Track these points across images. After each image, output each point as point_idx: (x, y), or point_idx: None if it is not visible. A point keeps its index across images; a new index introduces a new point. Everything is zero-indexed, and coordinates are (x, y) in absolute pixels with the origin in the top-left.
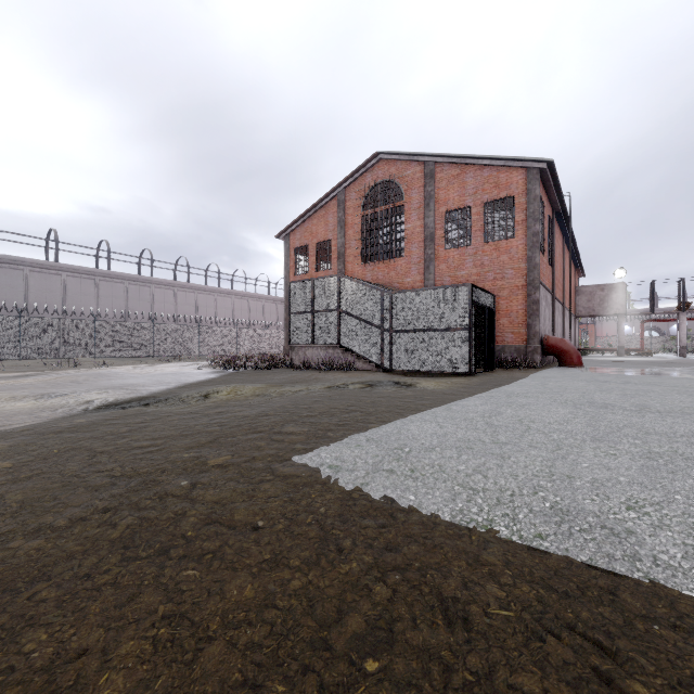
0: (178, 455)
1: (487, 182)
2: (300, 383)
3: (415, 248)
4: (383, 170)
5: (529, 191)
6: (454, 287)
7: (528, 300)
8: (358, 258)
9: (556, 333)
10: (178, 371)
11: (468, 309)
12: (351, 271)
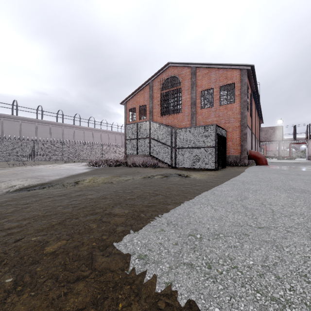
0: (27, 240)
1: (221, 76)
2: (130, 174)
3: (186, 108)
4: (171, 71)
5: (242, 80)
6: (207, 126)
7: (241, 133)
8: (159, 113)
9: (252, 149)
10: (70, 167)
11: (215, 137)
12: (156, 119)
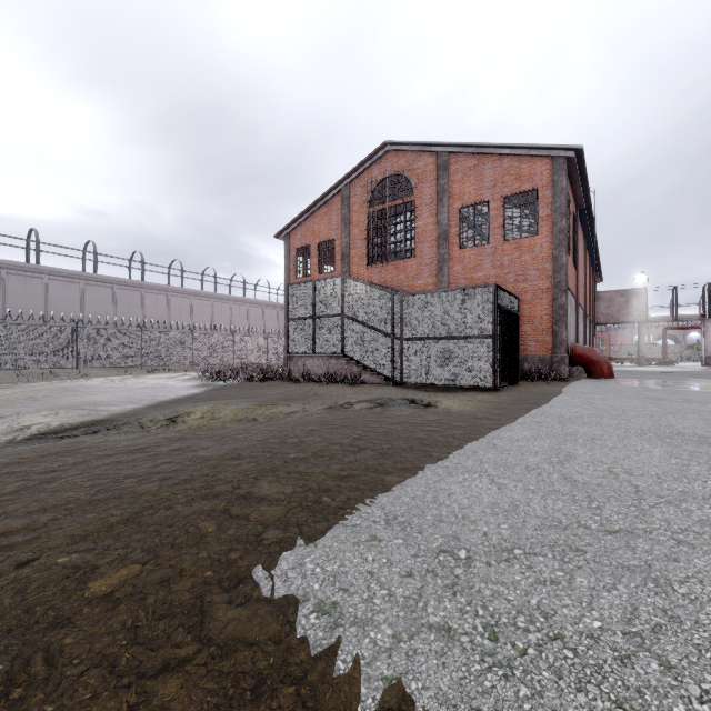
0: (46, 563)
1: (507, 174)
2: (297, 400)
3: (427, 248)
4: (391, 163)
5: (555, 183)
6: (476, 288)
7: (554, 305)
8: (364, 259)
9: (579, 341)
10: (159, 384)
11: (493, 313)
12: (357, 273)
